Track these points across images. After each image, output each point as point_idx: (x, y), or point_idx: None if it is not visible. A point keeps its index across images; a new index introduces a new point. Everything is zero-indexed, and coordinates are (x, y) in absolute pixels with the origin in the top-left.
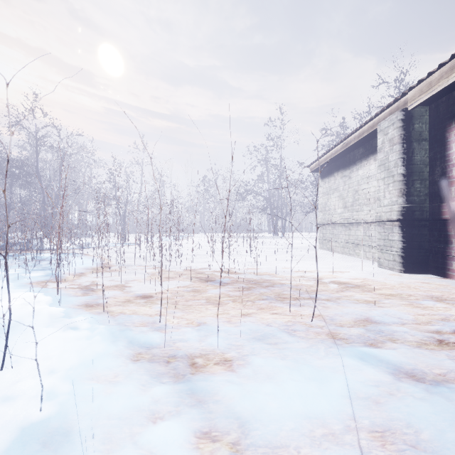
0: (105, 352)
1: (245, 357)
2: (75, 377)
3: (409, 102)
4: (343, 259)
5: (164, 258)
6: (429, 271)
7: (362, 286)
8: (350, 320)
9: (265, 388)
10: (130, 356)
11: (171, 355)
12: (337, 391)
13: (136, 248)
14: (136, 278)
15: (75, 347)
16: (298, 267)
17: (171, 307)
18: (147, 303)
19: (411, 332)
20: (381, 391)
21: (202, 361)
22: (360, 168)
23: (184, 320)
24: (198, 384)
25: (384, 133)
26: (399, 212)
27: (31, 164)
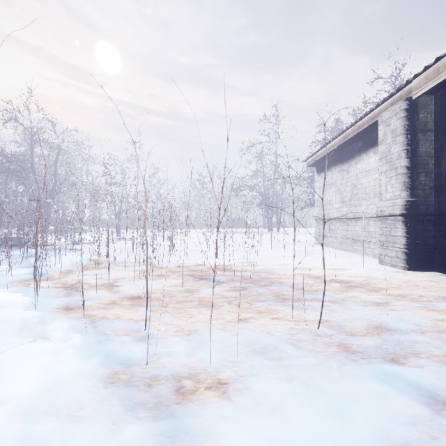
0: (74, 372)
1: (243, 378)
2: (28, 411)
3: (413, 90)
4: (342, 255)
5: (158, 254)
6: (435, 269)
7: (367, 285)
8: (361, 327)
9: (270, 429)
10: (104, 377)
11: (154, 376)
12: (364, 434)
13: (130, 243)
14: (126, 276)
15: (38, 365)
16: (297, 264)
17: (160, 310)
18: (134, 305)
19: (435, 343)
20: (420, 433)
21: (191, 384)
22: (358, 162)
23: (173, 328)
24: (184, 423)
25: (386, 124)
26: (402, 206)
27: (26, 159)
